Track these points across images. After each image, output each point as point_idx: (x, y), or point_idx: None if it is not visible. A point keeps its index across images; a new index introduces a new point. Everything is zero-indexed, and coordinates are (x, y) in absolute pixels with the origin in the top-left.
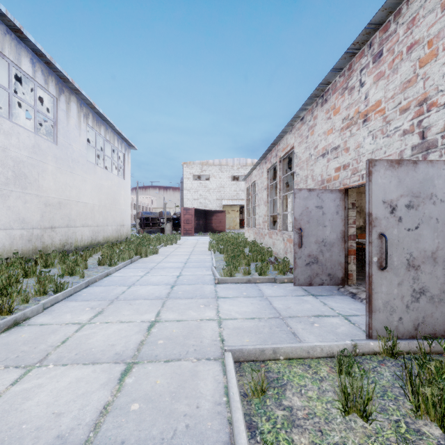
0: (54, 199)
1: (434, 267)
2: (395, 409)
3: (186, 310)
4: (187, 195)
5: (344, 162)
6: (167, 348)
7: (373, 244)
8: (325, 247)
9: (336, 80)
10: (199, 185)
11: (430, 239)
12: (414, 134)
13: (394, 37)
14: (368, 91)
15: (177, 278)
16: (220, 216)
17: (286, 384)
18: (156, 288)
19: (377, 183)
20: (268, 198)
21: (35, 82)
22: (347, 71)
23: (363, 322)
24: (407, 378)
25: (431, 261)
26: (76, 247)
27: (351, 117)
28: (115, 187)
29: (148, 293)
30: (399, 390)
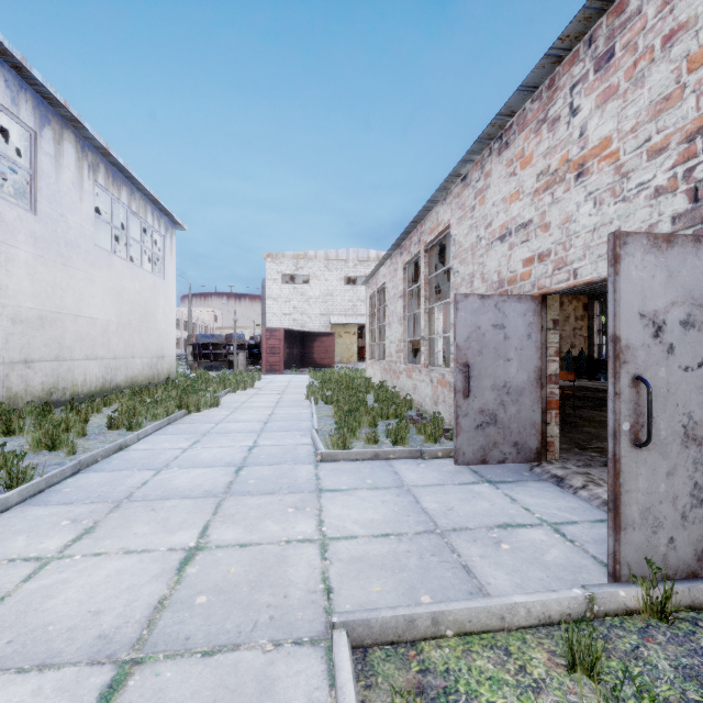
0: (31, 310)
1: None
2: None
3: (260, 520)
4: (272, 308)
5: (540, 248)
6: (214, 615)
7: (621, 397)
8: (508, 396)
9: (525, 107)
10: (293, 291)
11: None
12: (678, 194)
13: (637, 21)
14: (587, 122)
15: (249, 452)
16: (326, 342)
17: None
18: (207, 473)
19: (630, 278)
20: (406, 312)
21: None
22: (546, 91)
23: (589, 538)
24: None
25: None
26: (73, 395)
27: (554, 171)
28: (148, 292)
29: (191, 485)
30: None
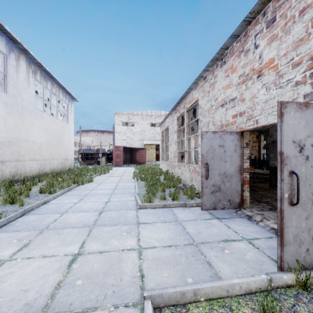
0: (4, 138)
1: None
2: None
3: (110, 239)
4: (118, 137)
5: (240, 110)
6: (85, 291)
7: (284, 181)
8: (226, 178)
9: (233, 45)
10: (127, 129)
11: None
12: (307, 84)
13: (287, 4)
14: (262, 51)
15: (105, 204)
16: (142, 152)
17: None
18: (85, 215)
19: (288, 123)
20: (178, 139)
21: None
22: (243, 38)
23: (265, 246)
24: None
25: None
26: (25, 177)
27: (247, 74)
28: (60, 129)
29: (77, 221)
30: None
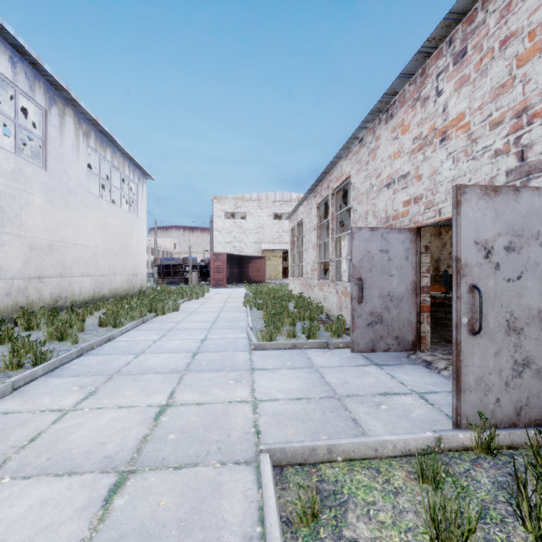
0: (43, 240)
1: (541, 330)
2: (505, 540)
3: (210, 388)
4: (218, 237)
5: (415, 193)
6: (181, 446)
7: (461, 300)
8: (391, 302)
9: (404, 89)
10: (233, 225)
11: (536, 293)
12: (510, 155)
13: (482, 29)
14: (448, 101)
15: (201, 343)
16: (258, 263)
17: (348, 502)
18: (172, 357)
19: (468, 217)
20: (318, 241)
21: (16, 88)
22: (419, 78)
23: (445, 403)
24: (514, 487)
25: (537, 323)
26: (72, 302)
27: (425, 136)
28: (126, 226)
29: (161, 365)
30: (505, 506)
